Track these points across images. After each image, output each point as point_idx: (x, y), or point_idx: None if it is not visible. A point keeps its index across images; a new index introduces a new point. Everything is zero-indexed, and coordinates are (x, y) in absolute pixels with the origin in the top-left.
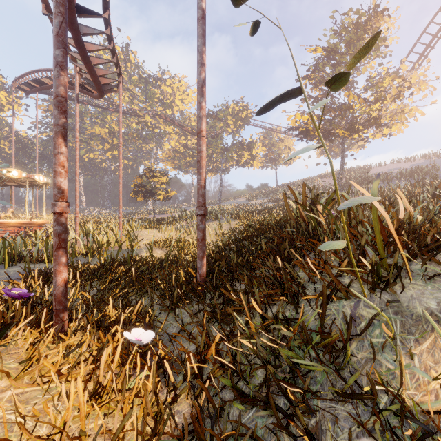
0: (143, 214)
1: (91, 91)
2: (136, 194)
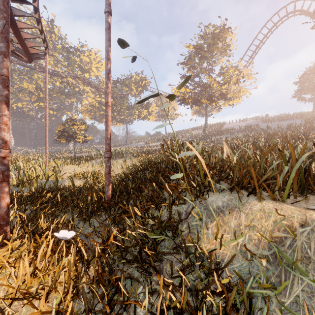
0: (66, 153)
1: (21, 57)
2: (59, 138)
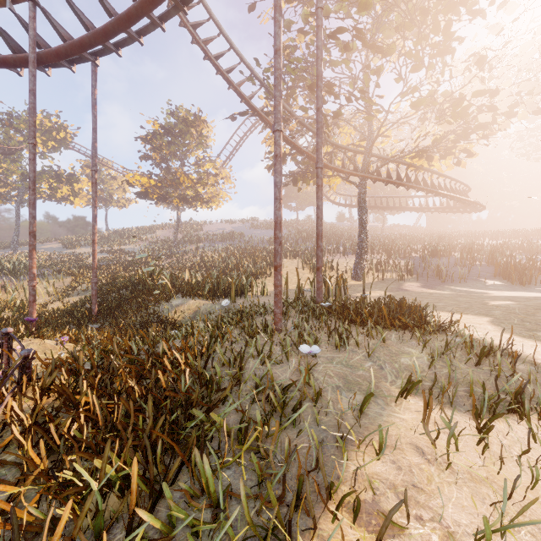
0: None
1: None
2: None
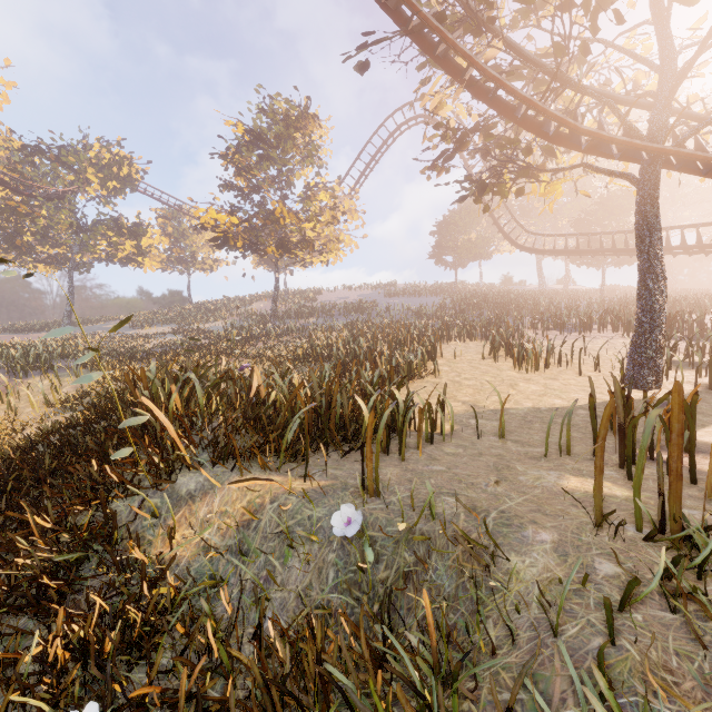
0: None
1: None
2: None
